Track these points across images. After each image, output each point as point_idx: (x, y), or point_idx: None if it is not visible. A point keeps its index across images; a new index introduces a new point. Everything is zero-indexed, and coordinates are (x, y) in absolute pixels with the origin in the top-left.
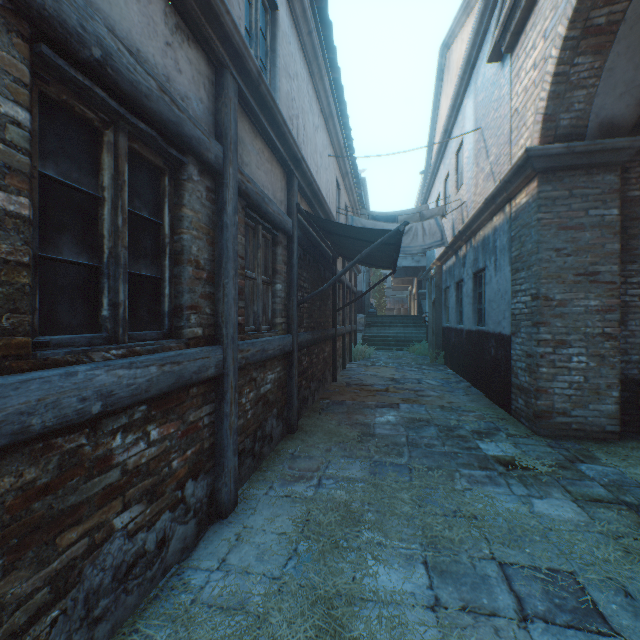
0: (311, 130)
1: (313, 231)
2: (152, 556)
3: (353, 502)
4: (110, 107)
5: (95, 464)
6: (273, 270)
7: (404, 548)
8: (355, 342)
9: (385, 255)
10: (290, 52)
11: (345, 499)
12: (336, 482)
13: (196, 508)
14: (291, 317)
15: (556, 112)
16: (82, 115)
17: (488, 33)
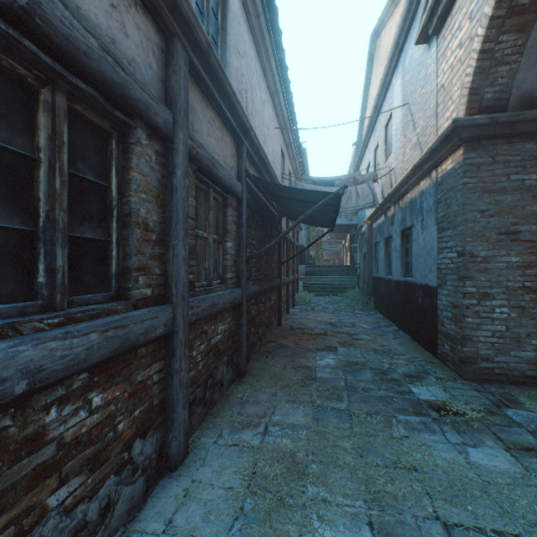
0: (259, 104)
1: (261, 194)
2: (94, 525)
3: (298, 452)
4: (43, 63)
5: (23, 445)
6: (224, 229)
7: (349, 506)
8: (297, 289)
9: (324, 215)
10: (240, 32)
11: (290, 448)
12: (281, 429)
13: (145, 465)
14: (240, 272)
15: (481, 86)
16: (12, 70)
17: (415, 19)
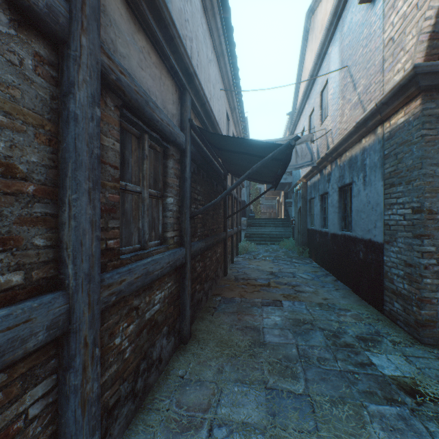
0: (205, 60)
1: (206, 149)
2: None
3: None
4: None
5: None
6: (164, 183)
7: None
8: (240, 239)
9: (269, 171)
10: None
11: None
12: (230, 434)
13: None
14: (184, 230)
15: None
16: None
17: None
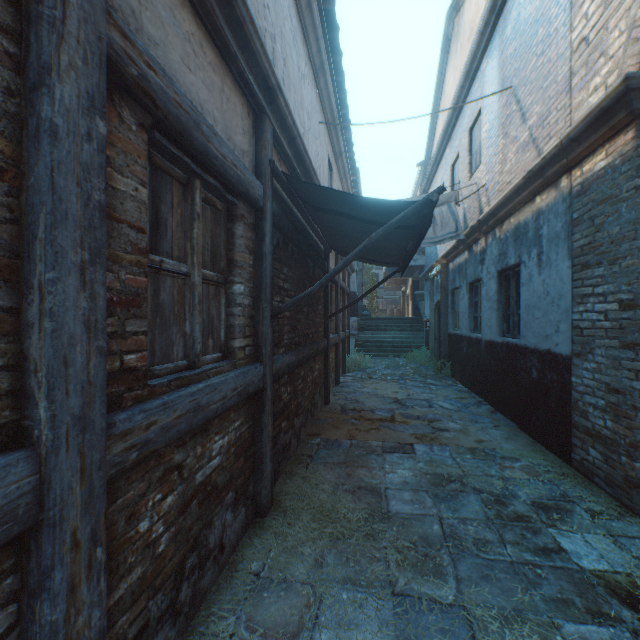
0: (295, 74)
1: (298, 211)
2: None
3: None
4: None
5: None
6: (229, 261)
7: None
8: (348, 349)
9: (395, 246)
10: None
11: None
12: None
13: None
14: (261, 335)
15: None
16: None
17: None
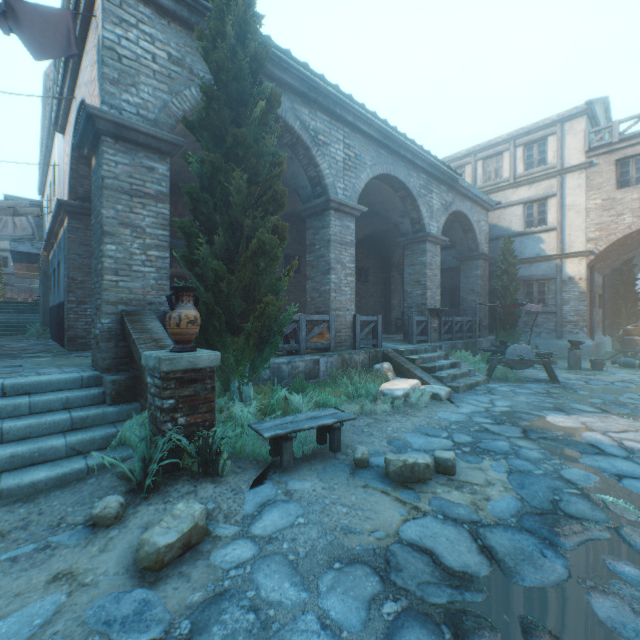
0: None
1: None
2: None
3: None
4: None
5: None
6: None
7: None
8: None
9: None
10: None
11: None
12: None
13: None
14: None
15: (76, 186)
16: None
17: None
